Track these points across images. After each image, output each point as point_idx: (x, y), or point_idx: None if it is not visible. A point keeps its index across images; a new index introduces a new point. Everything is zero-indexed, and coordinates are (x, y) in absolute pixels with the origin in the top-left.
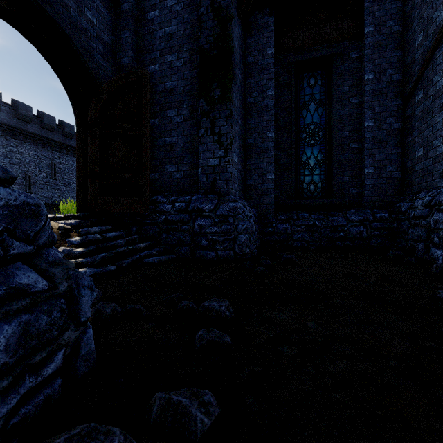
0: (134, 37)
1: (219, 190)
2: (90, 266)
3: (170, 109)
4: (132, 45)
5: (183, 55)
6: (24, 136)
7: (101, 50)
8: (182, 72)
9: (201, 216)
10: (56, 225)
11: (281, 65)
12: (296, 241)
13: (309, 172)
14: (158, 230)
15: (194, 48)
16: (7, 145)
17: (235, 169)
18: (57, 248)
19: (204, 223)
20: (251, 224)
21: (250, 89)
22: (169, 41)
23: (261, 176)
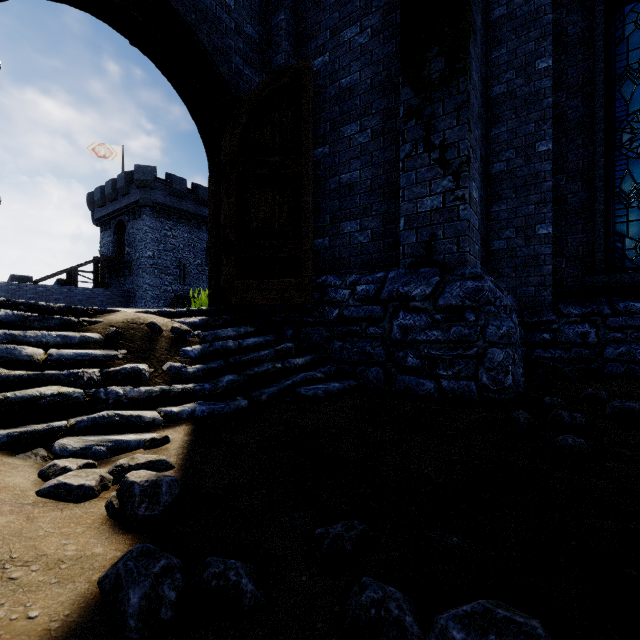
0: (291, 18)
1: (442, 256)
2: (208, 396)
3: (348, 122)
4: (288, 32)
5: (371, 21)
6: (178, 216)
7: (242, 50)
8: (369, 52)
9: (406, 309)
10: (169, 325)
11: (568, 3)
12: (613, 362)
13: (639, 213)
14: (326, 335)
15: (390, 1)
16: (162, 228)
17: (475, 214)
18: (161, 364)
19: (412, 322)
20: (514, 325)
21: (499, 68)
22: (347, 4)
23: (523, 232)
